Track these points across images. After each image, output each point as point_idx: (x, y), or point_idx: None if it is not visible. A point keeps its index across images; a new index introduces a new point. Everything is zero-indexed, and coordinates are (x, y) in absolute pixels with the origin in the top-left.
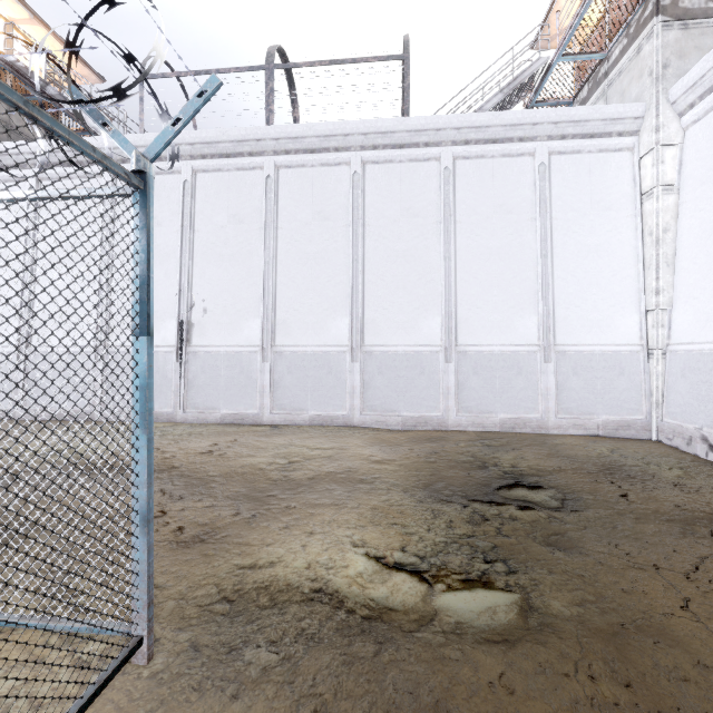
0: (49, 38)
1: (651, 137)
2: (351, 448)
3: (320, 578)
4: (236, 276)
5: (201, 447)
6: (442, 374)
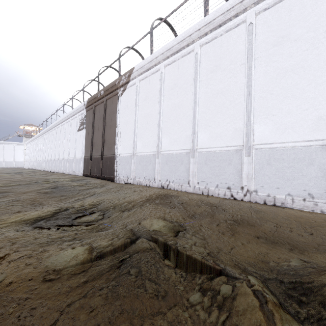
0: None
1: (24, 145)
2: None
3: None
4: None
5: None
6: (3, 163)
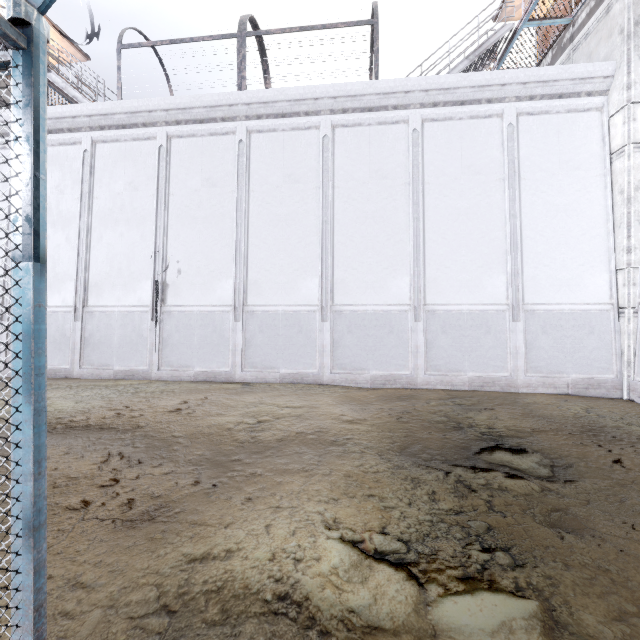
0: None
1: (621, 95)
2: (321, 407)
3: (286, 577)
4: (209, 238)
5: (170, 405)
6: (411, 333)
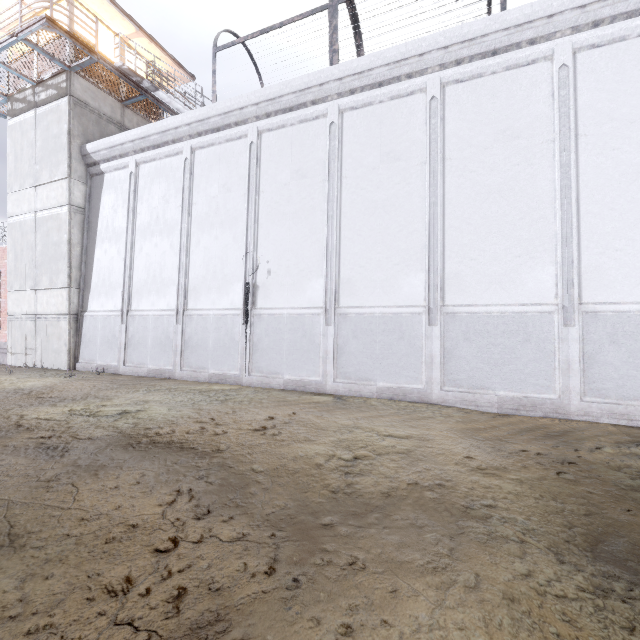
0: (151, 47)
1: None
2: (435, 440)
3: None
4: (299, 234)
5: (256, 421)
6: (558, 343)
